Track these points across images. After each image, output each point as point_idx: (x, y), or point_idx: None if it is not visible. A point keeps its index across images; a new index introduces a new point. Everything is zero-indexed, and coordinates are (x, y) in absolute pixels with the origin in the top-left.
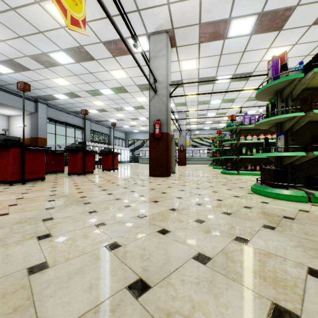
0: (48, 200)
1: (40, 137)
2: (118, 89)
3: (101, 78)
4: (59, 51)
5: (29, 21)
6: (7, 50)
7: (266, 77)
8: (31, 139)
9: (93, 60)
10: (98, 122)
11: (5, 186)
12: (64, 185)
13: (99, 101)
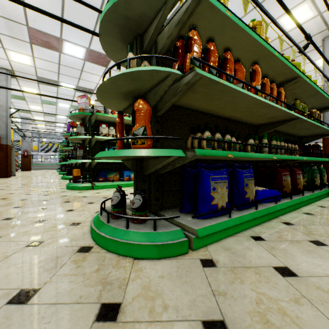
0: None
1: None
2: None
3: None
4: None
5: None
6: None
7: None
8: None
9: None
10: None
11: None
12: None
13: None
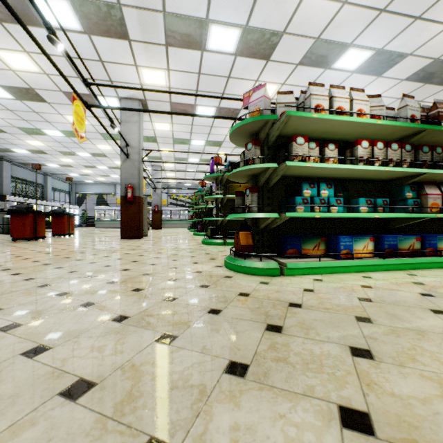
0: (45, 253)
1: None
2: (72, 132)
3: (49, 119)
4: None
5: None
6: None
7: (235, 147)
8: None
9: (44, 102)
10: (25, 165)
11: None
12: (33, 247)
13: (37, 141)
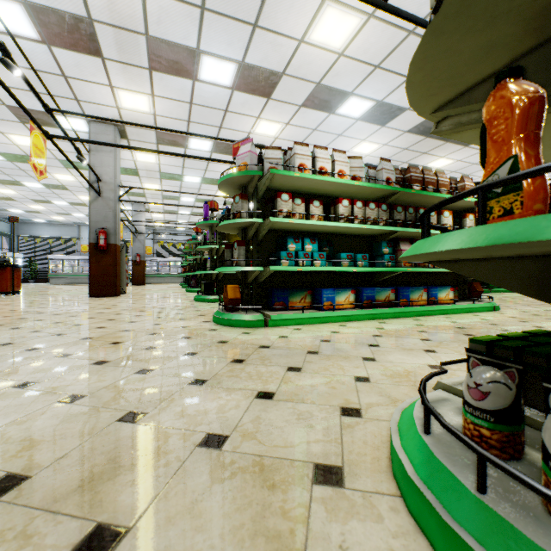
0: None
1: None
2: (17, 156)
3: None
4: None
5: None
6: None
7: None
8: None
9: None
10: None
11: None
12: None
13: None
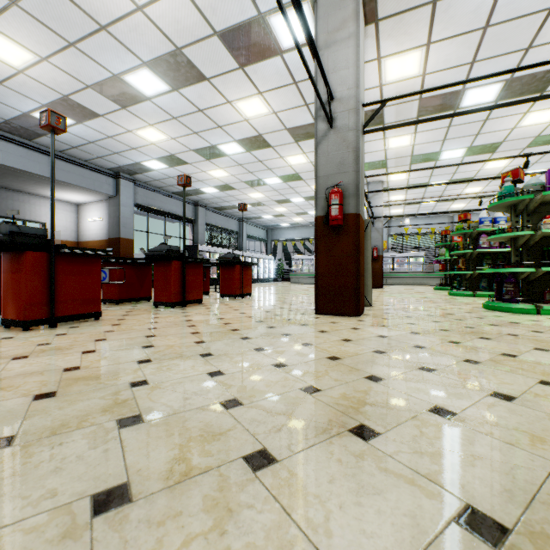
0: (36, 396)
1: (123, 238)
2: (252, 141)
3: (219, 120)
4: (141, 68)
5: (78, 3)
6: (56, 79)
7: None
8: (109, 242)
9: (203, 80)
10: (220, 210)
11: (13, 332)
12: (126, 334)
13: (219, 170)
